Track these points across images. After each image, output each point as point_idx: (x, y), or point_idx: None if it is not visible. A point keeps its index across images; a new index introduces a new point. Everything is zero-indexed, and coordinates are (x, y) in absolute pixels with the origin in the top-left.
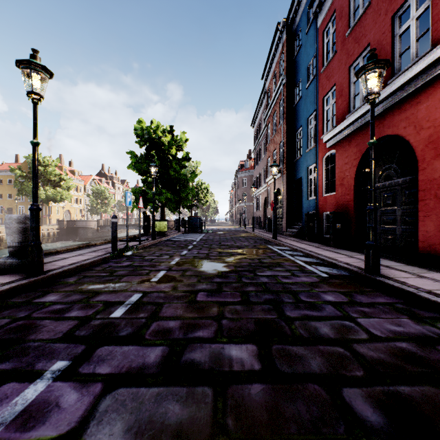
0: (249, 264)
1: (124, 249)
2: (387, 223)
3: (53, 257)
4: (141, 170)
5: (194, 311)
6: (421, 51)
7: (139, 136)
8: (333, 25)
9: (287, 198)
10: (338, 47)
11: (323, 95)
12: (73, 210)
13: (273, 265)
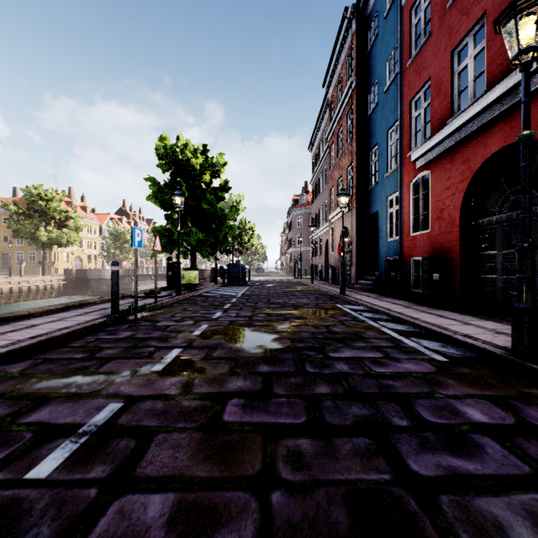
0: (314, 335)
1: (129, 310)
2: (514, 273)
3: (16, 324)
4: (165, 203)
5: (212, 456)
6: None
7: (161, 158)
8: None
9: (357, 239)
10: (434, 26)
11: (410, 96)
12: (85, 256)
13: (350, 338)
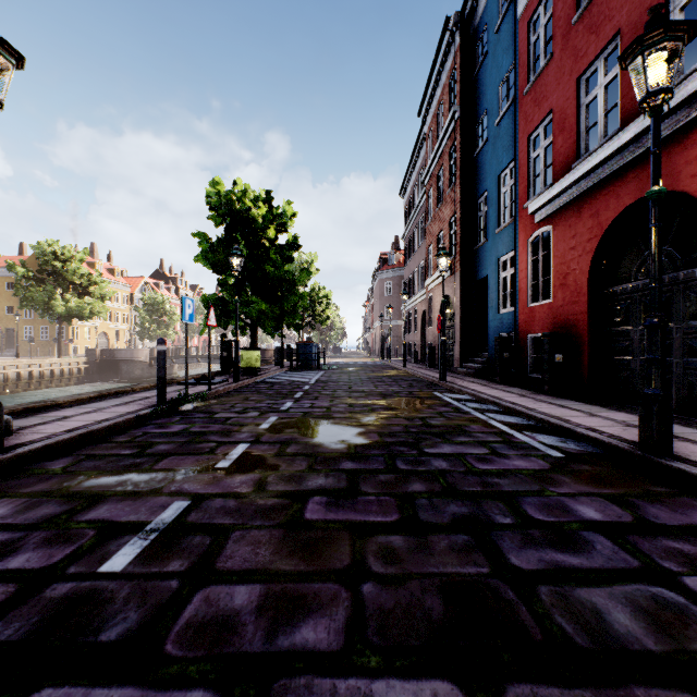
0: (406, 429)
1: (179, 399)
2: None
3: (44, 415)
4: (218, 265)
5: (296, 551)
6: (696, 57)
7: (214, 207)
8: (545, 11)
9: (461, 311)
10: (557, 45)
11: (528, 132)
12: (112, 332)
13: (451, 432)
